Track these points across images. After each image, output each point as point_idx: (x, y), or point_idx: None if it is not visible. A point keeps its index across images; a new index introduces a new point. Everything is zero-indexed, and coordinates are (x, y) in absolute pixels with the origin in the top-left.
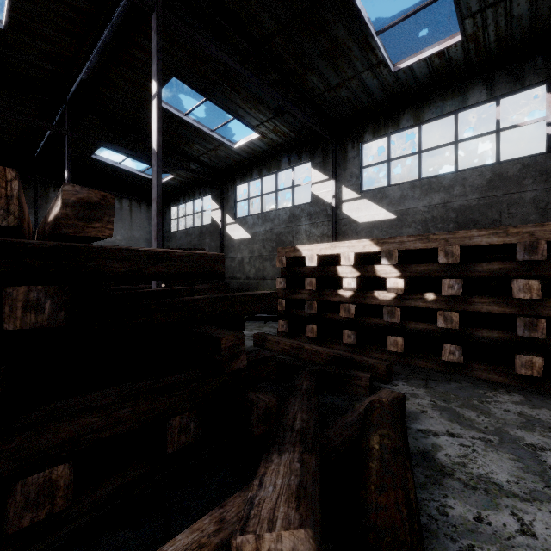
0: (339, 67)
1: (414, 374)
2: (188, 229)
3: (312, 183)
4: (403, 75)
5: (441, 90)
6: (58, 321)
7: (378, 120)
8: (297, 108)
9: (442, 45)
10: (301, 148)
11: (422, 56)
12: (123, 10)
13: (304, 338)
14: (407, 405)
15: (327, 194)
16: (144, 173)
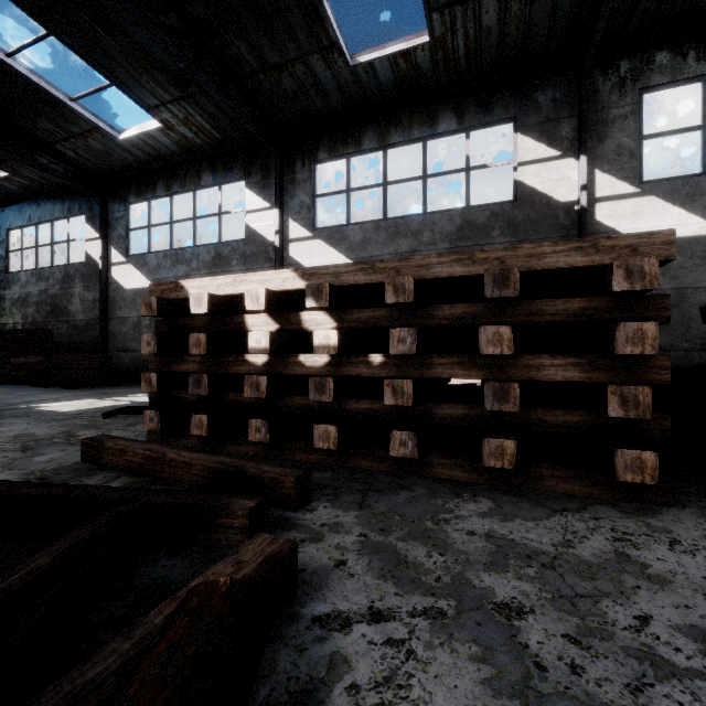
0: (277, 36)
1: (350, 483)
2: (41, 269)
3: (247, 211)
4: (364, 74)
5: (409, 109)
6: None
7: (335, 135)
8: (215, 84)
9: (409, 42)
10: (232, 158)
11: (385, 52)
12: None
13: (192, 439)
14: (316, 555)
15: (269, 228)
16: None
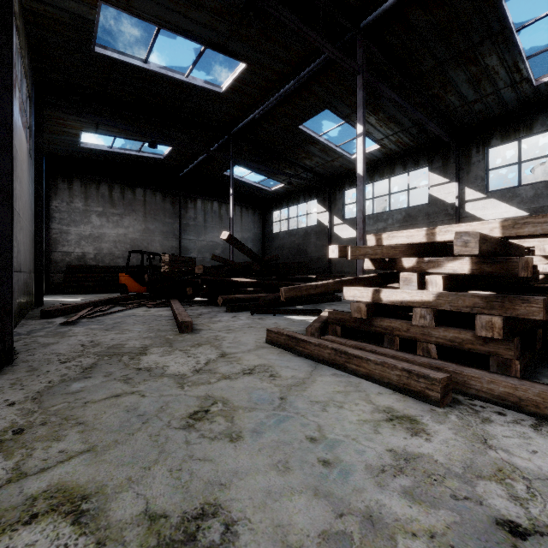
0: (481, 87)
1: None
2: (291, 230)
3: (430, 186)
4: (544, 87)
5: None
6: None
7: (507, 127)
8: (433, 124)
9: None
10: (418, 155)
11: None
12: (315, 70)
13: None
14: None
15: (448, 195)
16: (258, 184)
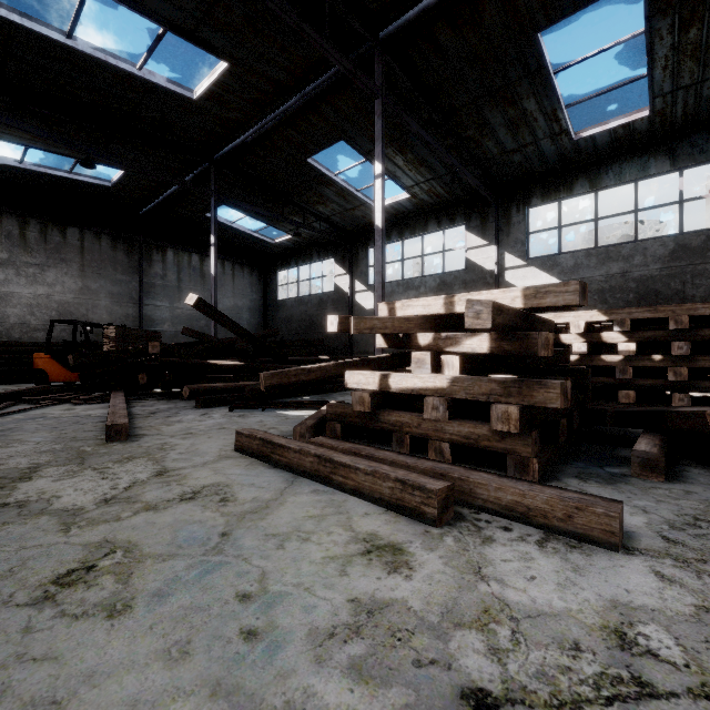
0: (519, 135)
1: None
2: (302, 297)
3: (467, 248)
4: (583, 142)
5: (619, 157)
6: None
7: (548, 184)
8: (469, 173)
9: (629, 118)
10: (454, 210)
11: (606, 127)
12: (324, 85)
13: None
14: None
15: (486, 260)
16: (256, 233)
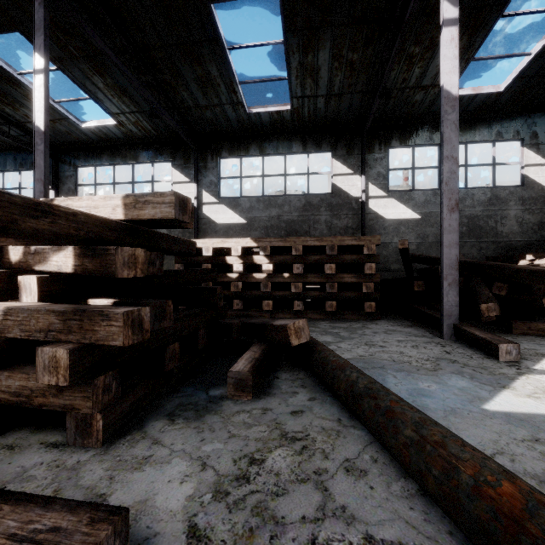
0: (208, 94)
1: None
2: None
3: (173, 182)
4: (254, 117)
5: (276, 136)
6: (161, 272)
7: (233, 143)
8: (168, 114)
9: (280, 107)
10: (162, 147)
11: (267, 109)
12: None
13: None
14: None
15: (189, 194)
16: None
